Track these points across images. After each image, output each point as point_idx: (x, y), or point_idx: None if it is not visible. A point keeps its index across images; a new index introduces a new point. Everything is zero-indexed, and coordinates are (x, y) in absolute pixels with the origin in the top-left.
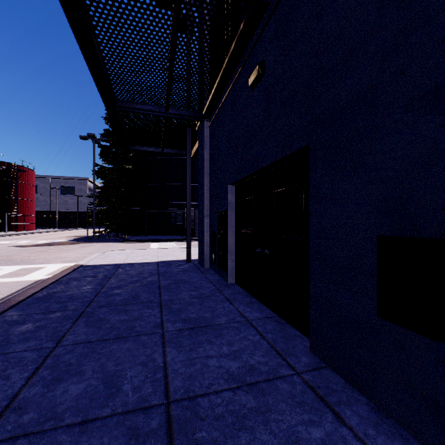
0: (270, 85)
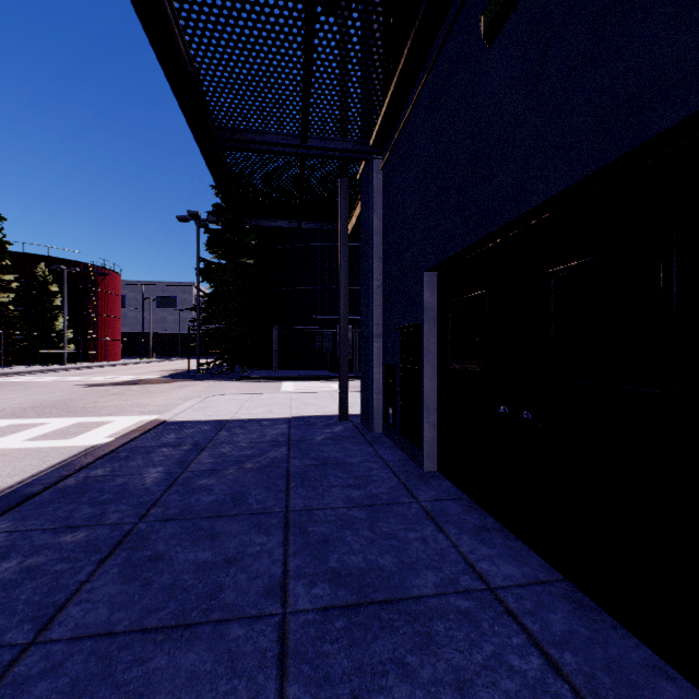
0: (549, 0)
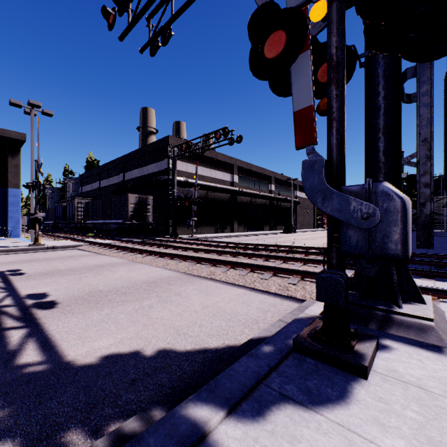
0: None
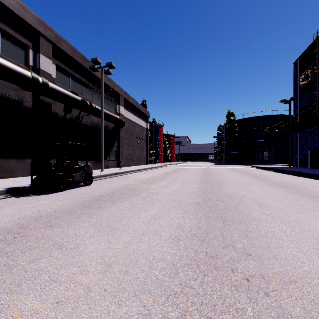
0: None
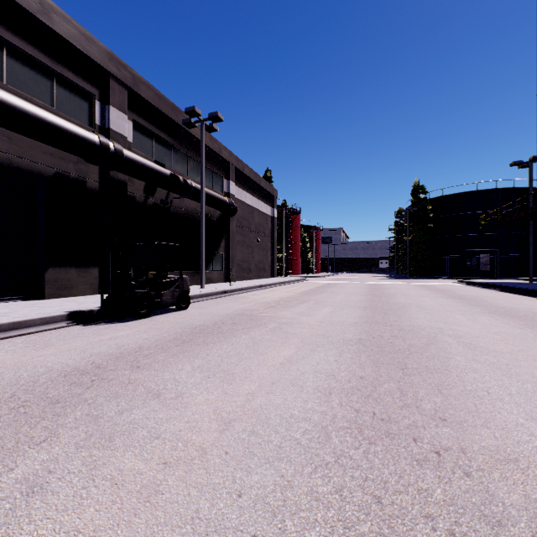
0: None
